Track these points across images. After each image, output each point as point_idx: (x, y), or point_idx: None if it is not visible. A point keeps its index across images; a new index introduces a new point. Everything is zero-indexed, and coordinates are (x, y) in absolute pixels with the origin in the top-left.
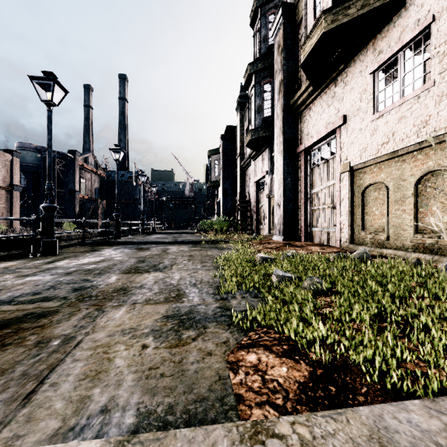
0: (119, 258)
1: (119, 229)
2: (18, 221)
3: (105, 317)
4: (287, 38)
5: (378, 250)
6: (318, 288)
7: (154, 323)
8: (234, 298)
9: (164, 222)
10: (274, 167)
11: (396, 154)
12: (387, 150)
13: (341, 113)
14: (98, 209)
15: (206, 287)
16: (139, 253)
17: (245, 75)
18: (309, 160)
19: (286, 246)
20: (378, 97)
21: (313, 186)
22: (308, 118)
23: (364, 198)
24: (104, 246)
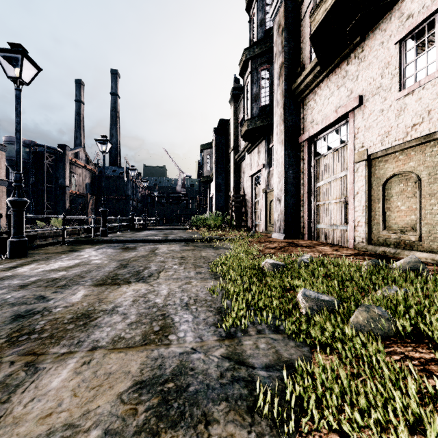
0: (98, 262)
1: (105, 226)
2: (4, 216)
3: (31, 388)
4: (288, 17)
5: (408, 253)
6: (384, 326)
7: (113, 407)
8: (246, 334)
9: (156, 218)
10: (271, 159)
11: (432, 136)
12: (420, 132)
13: (356, 94)
14: (88, 204)
15: (203, 310)
16: (123, 255)
17: (240, 61)
18: (313, 150)
19: (292, 247)
20: (405, 70)
21: (318, 178)
22: (312, 103)
23: (386, 191)
24: (86, 245)
